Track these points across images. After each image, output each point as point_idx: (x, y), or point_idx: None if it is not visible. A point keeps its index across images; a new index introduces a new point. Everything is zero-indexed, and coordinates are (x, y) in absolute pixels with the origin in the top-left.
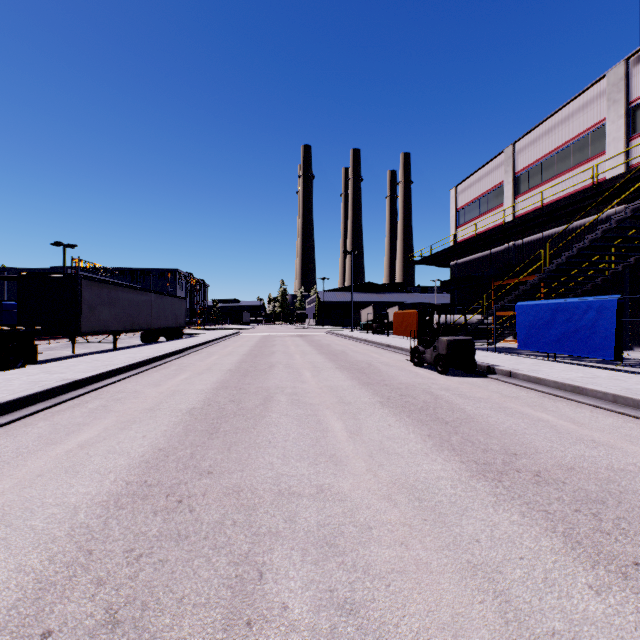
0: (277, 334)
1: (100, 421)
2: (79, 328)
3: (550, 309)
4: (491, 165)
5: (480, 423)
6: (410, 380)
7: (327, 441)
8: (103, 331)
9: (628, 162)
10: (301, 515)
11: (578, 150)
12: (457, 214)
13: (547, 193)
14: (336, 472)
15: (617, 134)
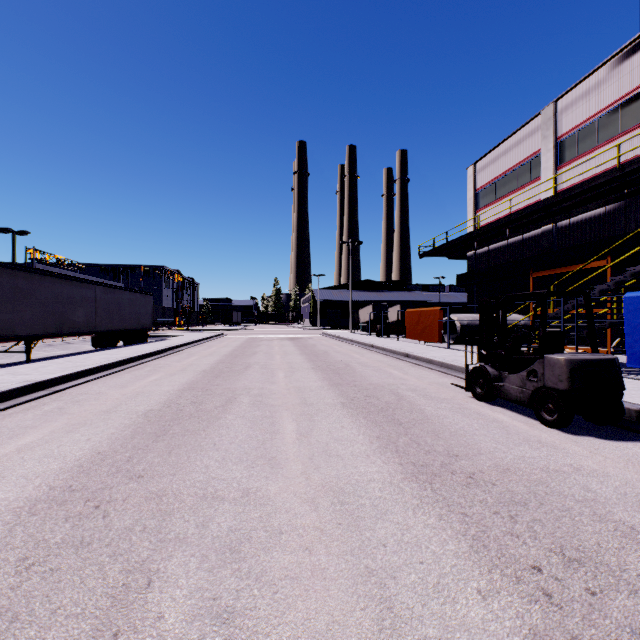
0: (265, 336)
1: None
2: None
3: None
4: (523, 132)
5: None
6: (511, 453)
7: None
8: (0, 336)
9: None
10: None
11: None
12: (476, 196)
13: (606, 157)
14: None
15: None
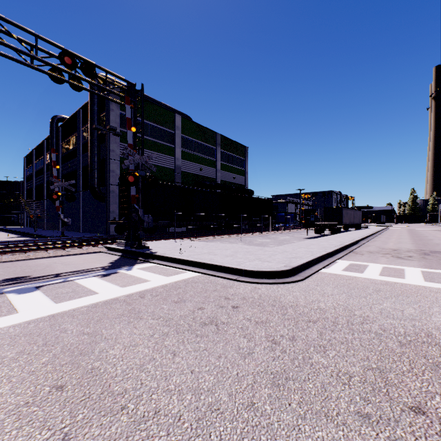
0: (416, 229)
1: (391, 238)
2: (342, 223)
3: None
4: None
5: None
6: None
7: None
8: (345, 224)
9: None
10: None
11: None
12: None
13: None
14: None
15: None
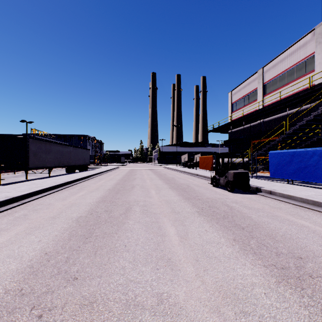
0: (138, 168)
1: (16, 227)
2: (27, 165)
3: (289, 155)
4: (250, 79)
5: (265, 228)
6: (213, 196)
7: (165, 245)
8: (42, 167)
9: None
10: None
11: (298, 70)
12: (232, 105)
13: (281, 93)
14: (172, 278)
15: (321, 60)
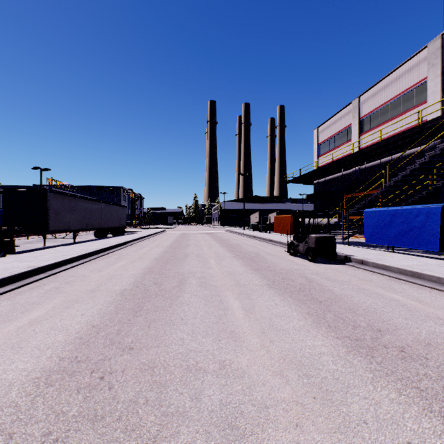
0: (191, 232)
1: (51, 301)
2: (47, 228)
3: (389, 214)
4: (343, 112)
5: (346, 302)
6: (288, 266)
7: (227, 318)
8: (65, 230)
9: (443, 108)
10: (206, 393)
11: (406, 100)
12: (318, 147)
13: (383, 131)
14: (235, 348)
15: (435, 88)
